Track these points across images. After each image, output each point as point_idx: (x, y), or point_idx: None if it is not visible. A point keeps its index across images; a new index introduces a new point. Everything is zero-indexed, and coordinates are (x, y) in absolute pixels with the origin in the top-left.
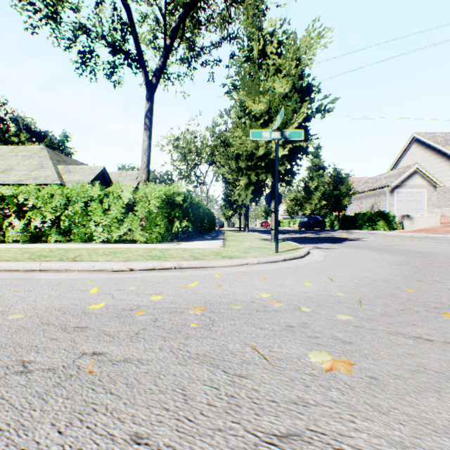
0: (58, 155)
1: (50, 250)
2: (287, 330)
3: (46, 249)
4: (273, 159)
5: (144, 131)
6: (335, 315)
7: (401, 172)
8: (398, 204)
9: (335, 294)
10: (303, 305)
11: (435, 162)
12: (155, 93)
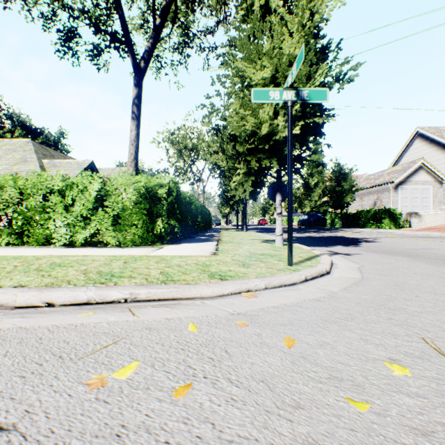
0: (46, 149)
1: None
2: None
3: None
4: (279, 140)
5: (131, 119)
6: None
7: (406, 168)
8: (402, 201)
9: None
10: None
11: (440, 157)
12: (143, 78)
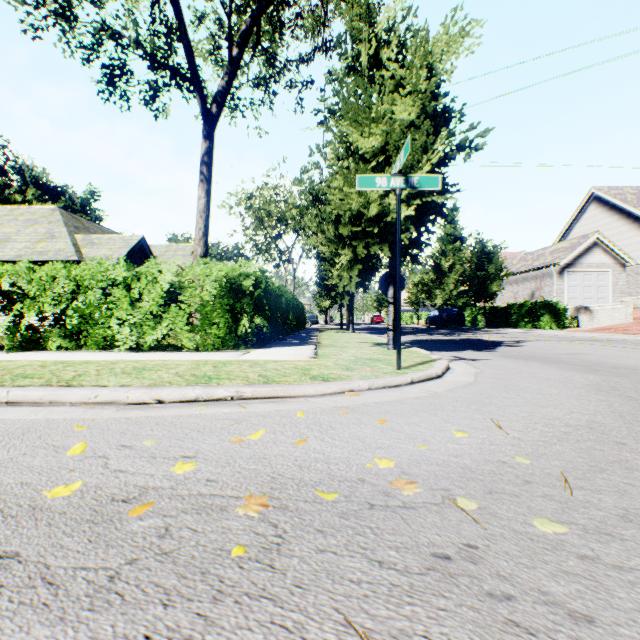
0: (77, 220)
1: (41, 365)
2: (439, 572)
3: (36, 362)
4: (391, 222)
5: (200, 183)
6: (529, 520)
7: (575, 244)
8: (570, 291)
9: (512, 459)
10: (459, 490)
11: (623, 229)
12: (215, 127)
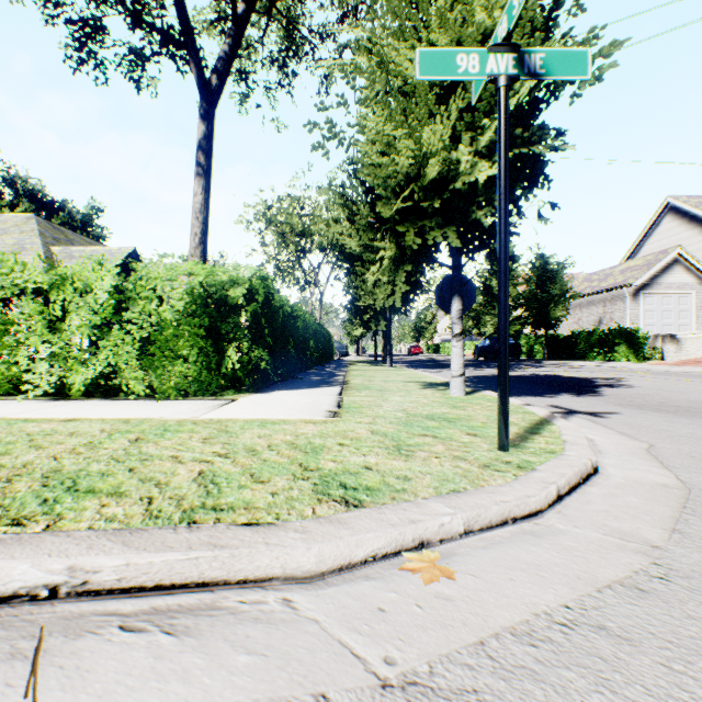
0: (59, 231)
1: None
2: None
3: None
4: (461, 191)
5: (196, 175)
6: None
7: (652, 261)
8: (646, 317)
9: None
10: None
11: None
12: (216, 104)
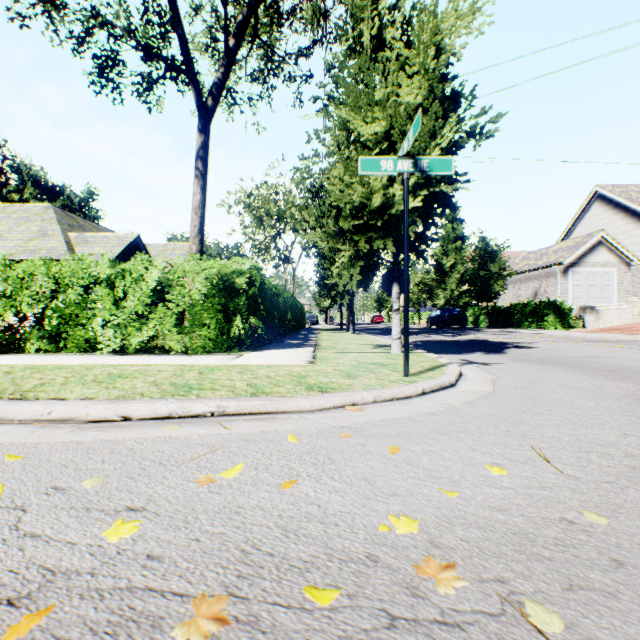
0: (72, 218)
1: (7, 371)
2: None
3: (4, 367)
4: (395, 214)
5: (195, 178)
6: None
7: (579, 243)
8: (574, 291)
9: (580, 517)
10: (522, 583)
11: (628, 228)
12: (211, 120)
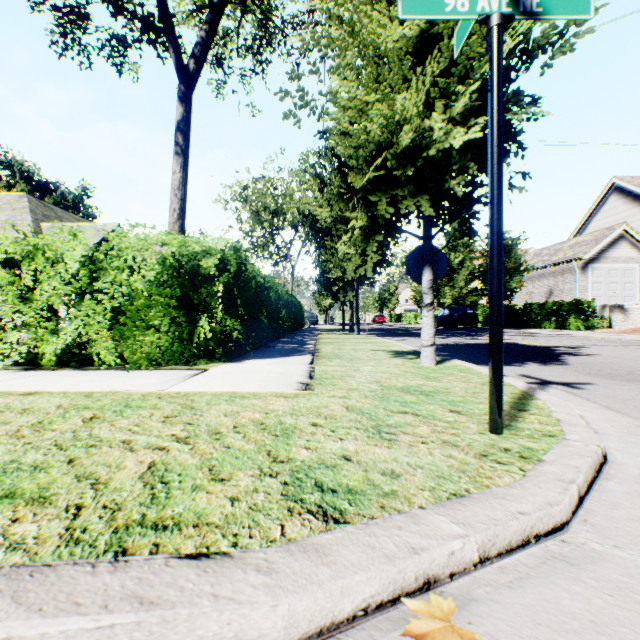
0: (49, 208)
1: None
2: None
3: None
4: (434, 158)
5: (174, 154)
6: None
7: (599, 237)
8: (594, 288)
9: None
10: None
11: None
12: (193, 87)
